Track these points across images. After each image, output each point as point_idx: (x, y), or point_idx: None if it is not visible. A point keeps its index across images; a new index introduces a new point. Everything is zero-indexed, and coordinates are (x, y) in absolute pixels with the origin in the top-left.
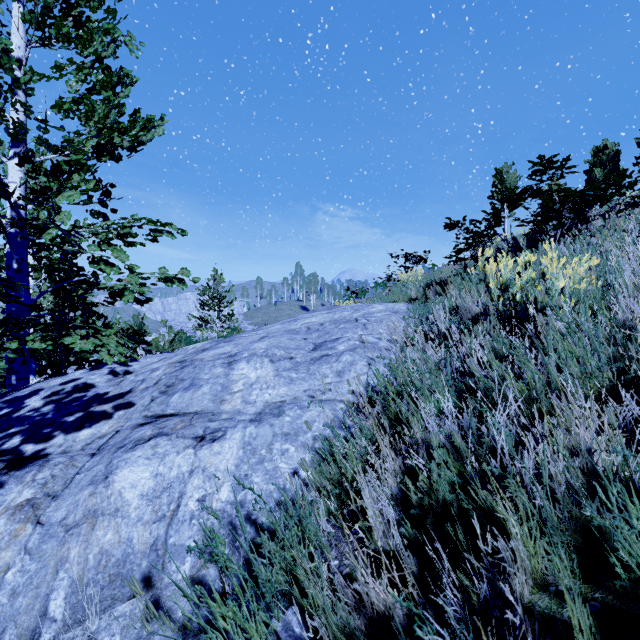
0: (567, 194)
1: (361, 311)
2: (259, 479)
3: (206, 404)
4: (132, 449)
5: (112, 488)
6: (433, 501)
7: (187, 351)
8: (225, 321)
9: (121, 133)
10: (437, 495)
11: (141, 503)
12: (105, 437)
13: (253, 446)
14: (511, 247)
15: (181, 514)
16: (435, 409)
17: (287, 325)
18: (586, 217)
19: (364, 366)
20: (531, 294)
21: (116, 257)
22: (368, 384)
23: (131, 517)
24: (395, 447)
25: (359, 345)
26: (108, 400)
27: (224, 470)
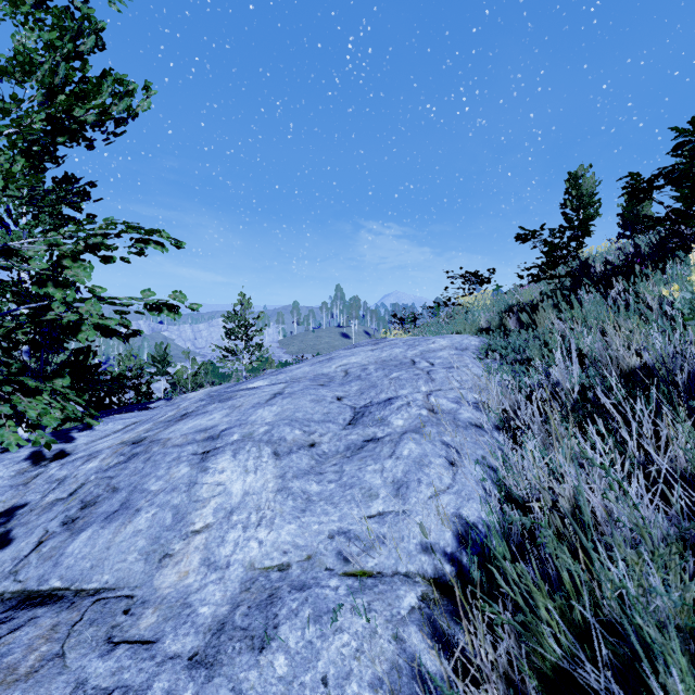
0: None
1: (418, 348)
2: None
3: (130, 565)
4: None
5: None
6: None
7: (165, 413)
8: (253, 352)
9: (80, 100)
10: None
11: None
12: None
13: None
14: (626, 259)
15: None
16: None
17: (318, 367)
18: None
19: (444, 469)
20: None
21: (71, 276)
22: (459, 519)
23: None
24: None
25: (428, 418)
26: None
27: None
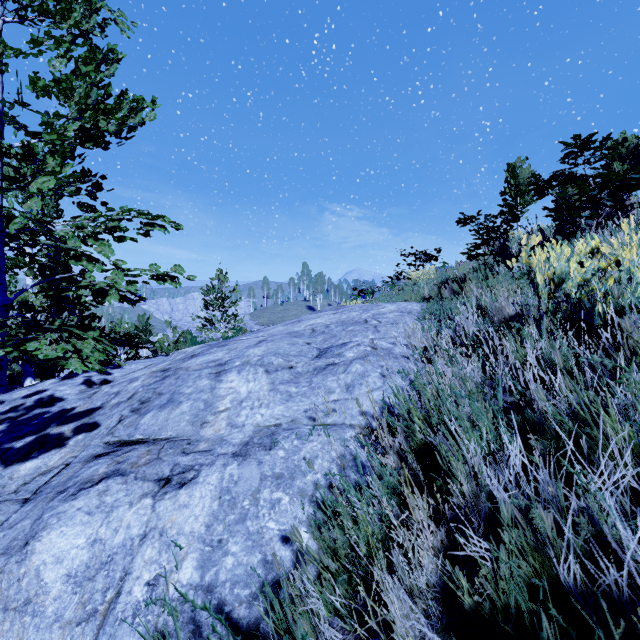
0: (605, 179)
1: (370, 311)
2: (237, 547)
3: (183, 427)
4: (73, 496)
5: (27, 564)
6: (498, 610)
7: (176, 357)
8: (229, 321)
9: (106, 115)
10: (504, 601)
11: (65, 589)
12: (49, 473)
13: (233, 495)
14: None
15: (120, 608)
16: (480, 446)
17: (290, 327)
18: (626, 205)
19: (378, 378)
20: (600, 290)
21: (100, 252)
22: (384, 402)
23: (46, 614)
24: (427, 501)
25: (371, 352)
26: (71, 418)
27: (190, 533)
